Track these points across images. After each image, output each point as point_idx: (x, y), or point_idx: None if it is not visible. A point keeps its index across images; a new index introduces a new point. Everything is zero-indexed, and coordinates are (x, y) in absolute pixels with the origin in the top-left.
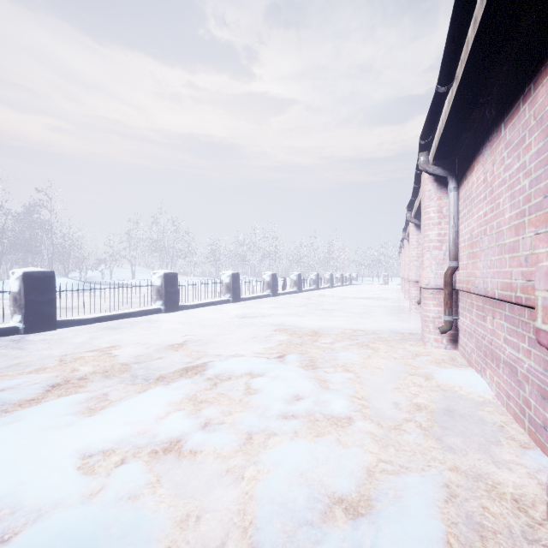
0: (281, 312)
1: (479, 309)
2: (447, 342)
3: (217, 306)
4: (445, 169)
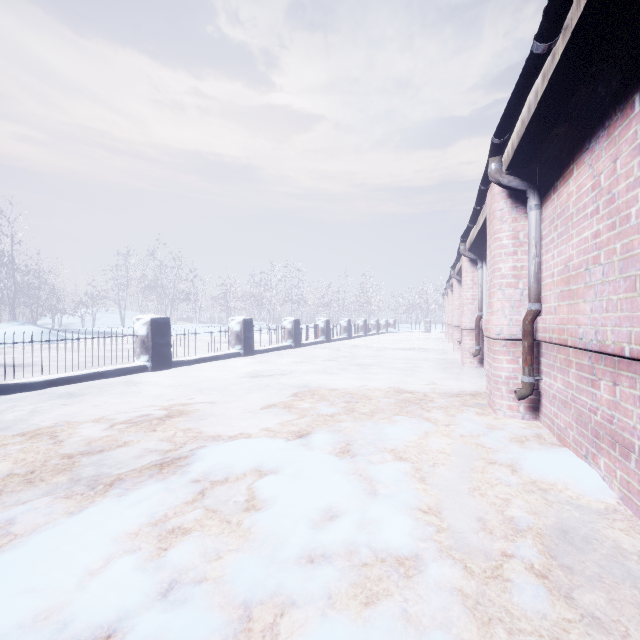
0: (305, 368)
1: (582, 369)
2: (525, 410)
3: (224, 362)
4: (524, 179)
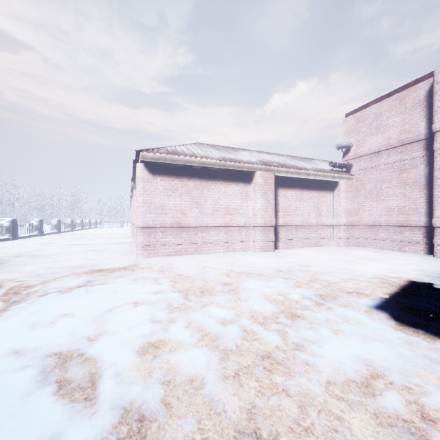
0: (61, 241)
1: None
2: None
3: (3, 242)
4: None
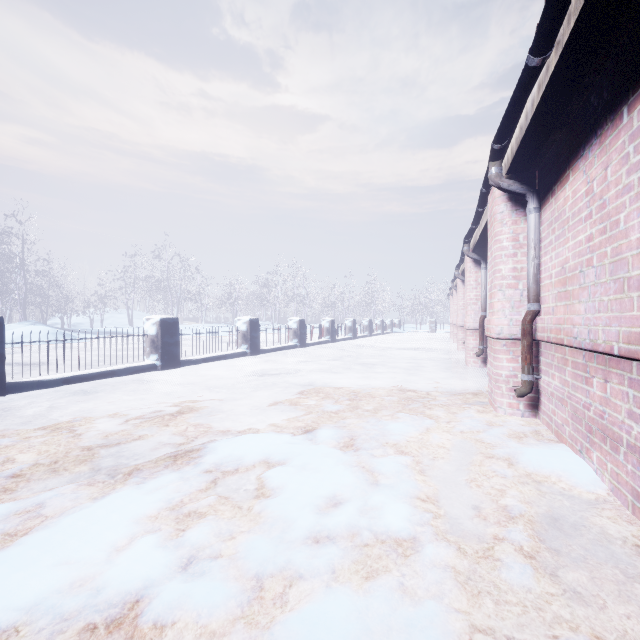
0: (310, 367)
1: (577, 367)
2: (524, 407)
3: (231, 361)
4: (524, 183)
